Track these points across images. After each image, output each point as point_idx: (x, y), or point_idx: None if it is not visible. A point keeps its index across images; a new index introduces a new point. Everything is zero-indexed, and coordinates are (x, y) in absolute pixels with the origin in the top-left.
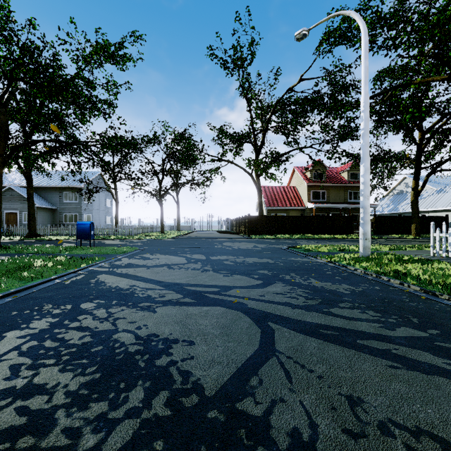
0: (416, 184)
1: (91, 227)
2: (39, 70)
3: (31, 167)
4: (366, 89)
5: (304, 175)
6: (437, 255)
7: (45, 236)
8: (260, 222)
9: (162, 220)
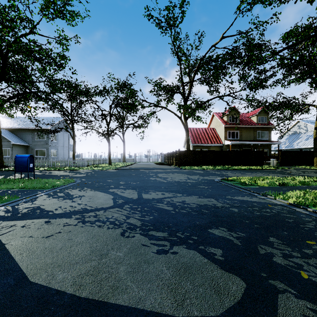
0: None
1: (30, 160)
2: None
3: None
4: None
5: (222, 119)
6: None
7: (11, 167)
8: (188, 155)
9: (109, 154)
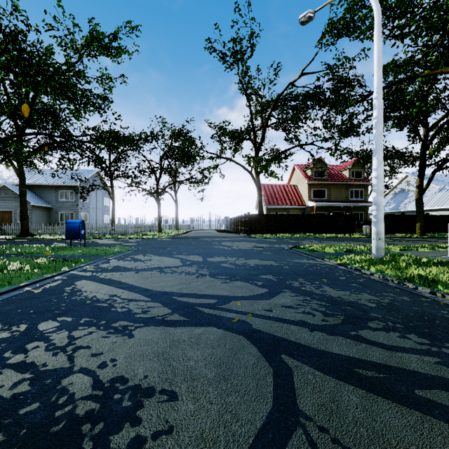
0: (421, 181)
1: (82, 226)
2: (25, 57)
3: (22, 163)
4: (380, 73)
5: (305, 173)
6: None
7: (38, 235)
8: (260, 221)
9: (159, 219)
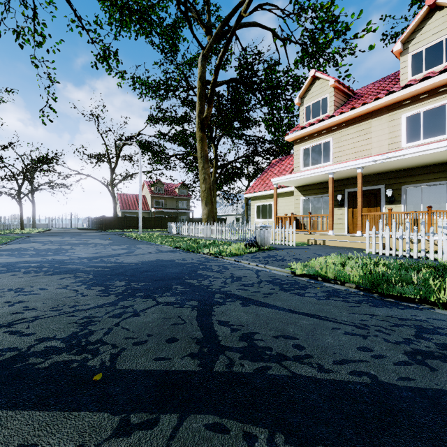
0: None
1: None
2: None
3: None
4: (140, 175)
5: (150, 188)
6: (168, 233)
7: None
8: (113, 221)
9: (22, 219)
